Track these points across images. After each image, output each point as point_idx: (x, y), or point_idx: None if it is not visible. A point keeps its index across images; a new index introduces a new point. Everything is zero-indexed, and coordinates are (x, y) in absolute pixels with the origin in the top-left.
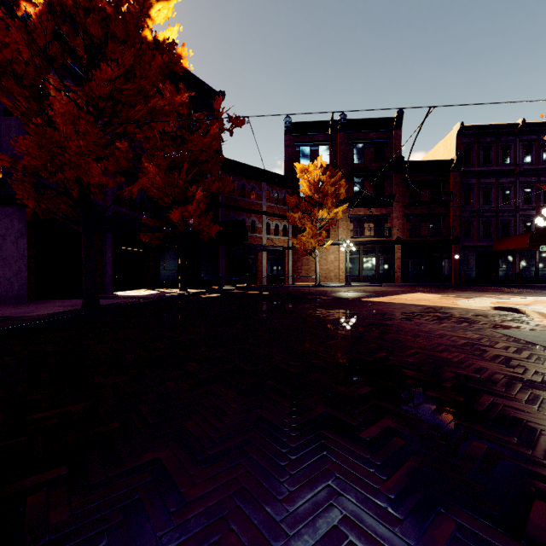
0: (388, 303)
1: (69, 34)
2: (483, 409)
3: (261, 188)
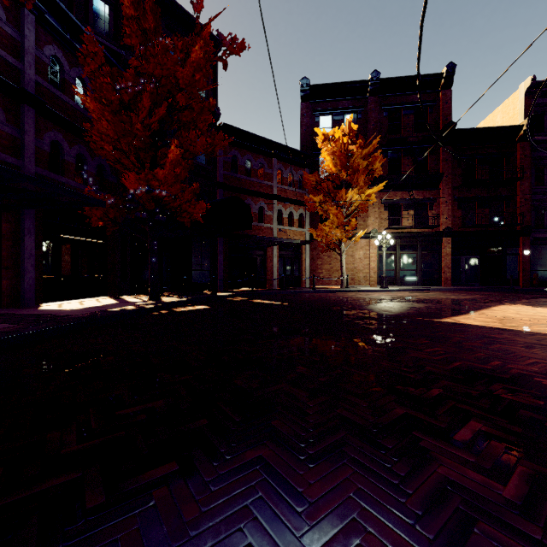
0: (522, 334)
1: None
2: None
3: (271, 166)
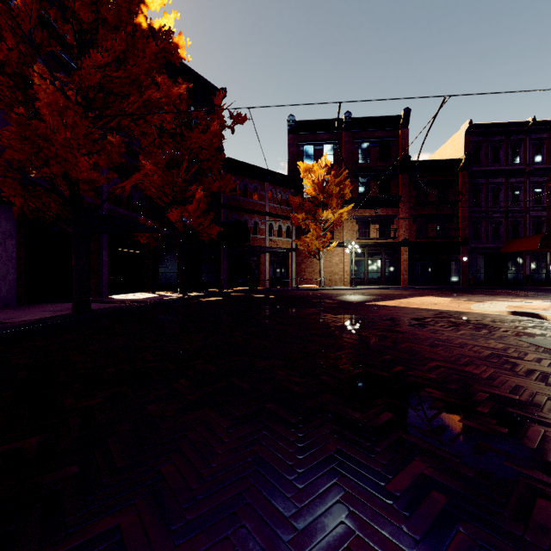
0: (397, 307)
1: (57, 19)
2: (535, 445)
3: (264, 189)
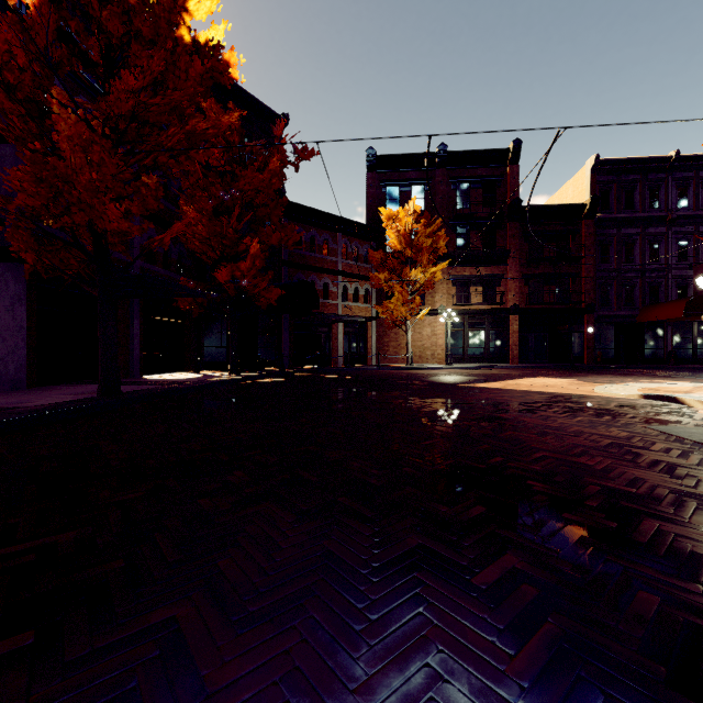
0: (503, 390)
1: (79, 32)
2: (646, 539)
3: (336, 241)
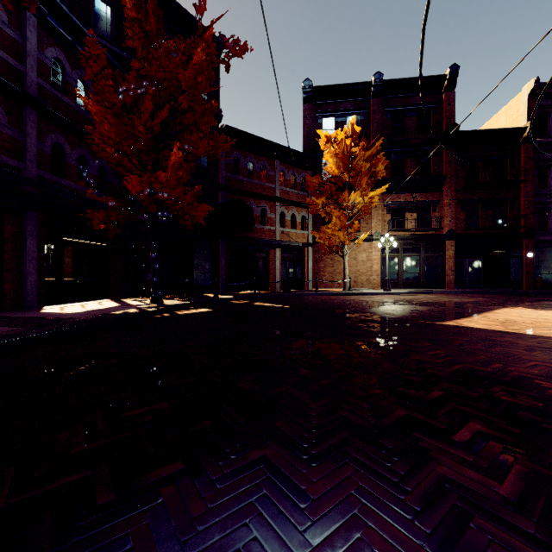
0: (524, 337)
1: None
2: None
3: (273, 168)
